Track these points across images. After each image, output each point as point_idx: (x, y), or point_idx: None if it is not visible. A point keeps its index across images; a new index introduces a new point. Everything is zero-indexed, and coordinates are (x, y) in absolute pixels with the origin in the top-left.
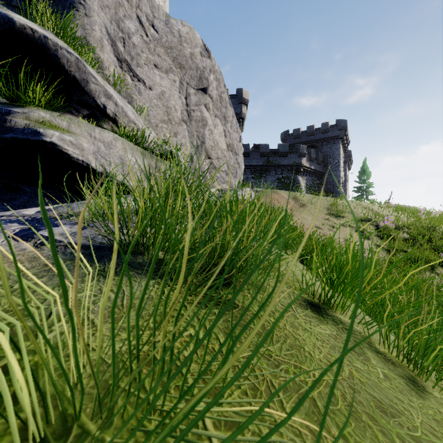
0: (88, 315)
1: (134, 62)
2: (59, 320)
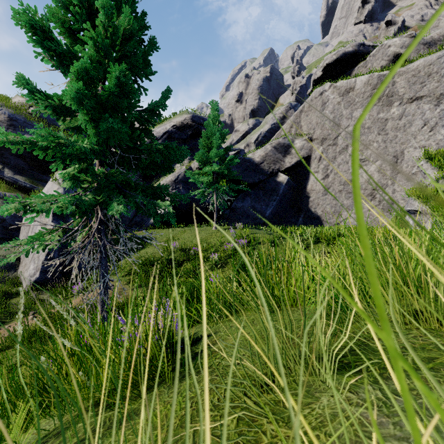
0: (378, 413)
1: None
2: (388, 399)
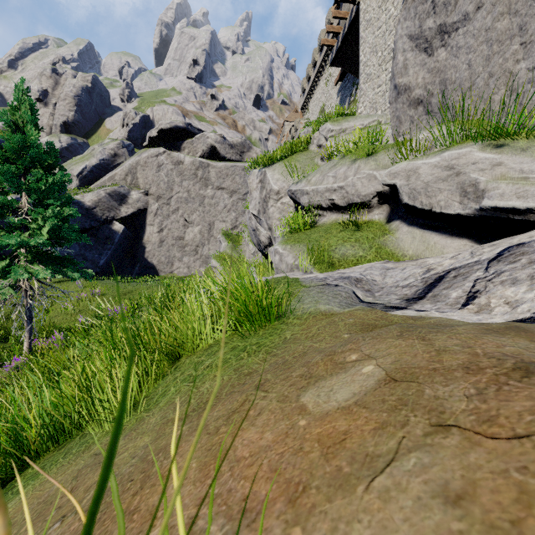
0: None
1: (451, 7)
2: None
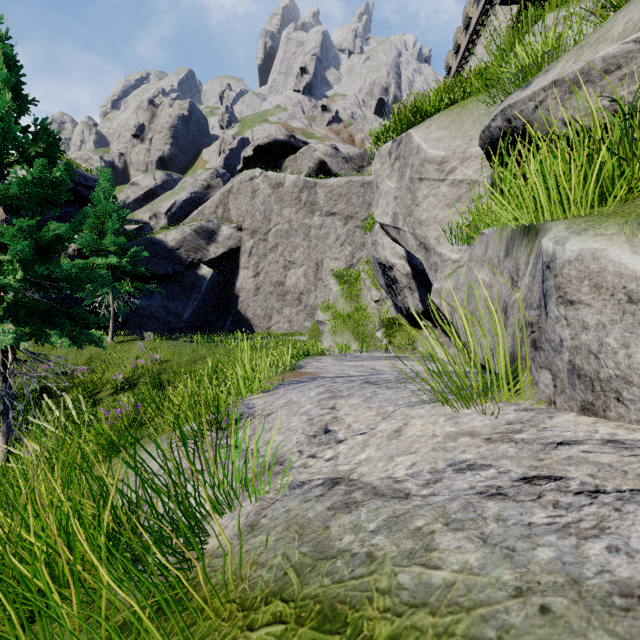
0: None
1: None
2: None
